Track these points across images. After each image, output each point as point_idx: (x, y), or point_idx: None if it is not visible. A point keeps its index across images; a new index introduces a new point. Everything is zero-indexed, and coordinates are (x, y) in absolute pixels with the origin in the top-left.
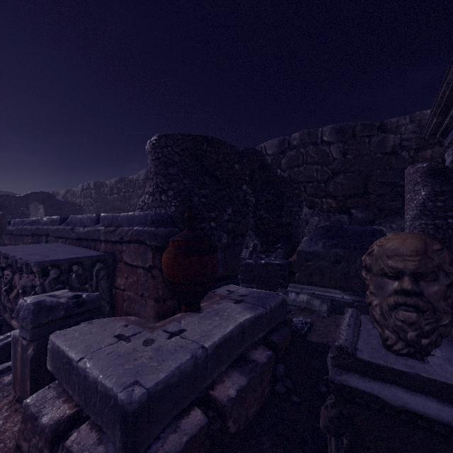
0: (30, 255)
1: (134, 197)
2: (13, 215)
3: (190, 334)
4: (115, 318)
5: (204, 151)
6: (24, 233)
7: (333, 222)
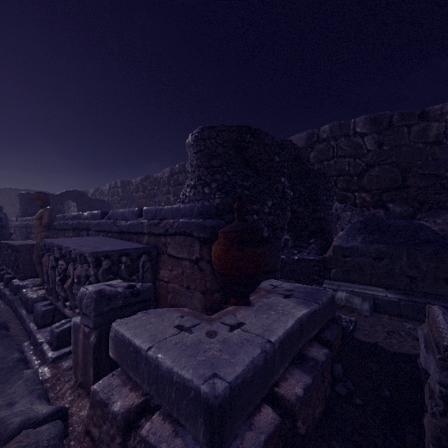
0: (82, 247)
1: (159, 195)
2: None
3: (250, 327)
4: (168, 309)
5: (246, 143)
6: (66, 228)
7: (367, 217)
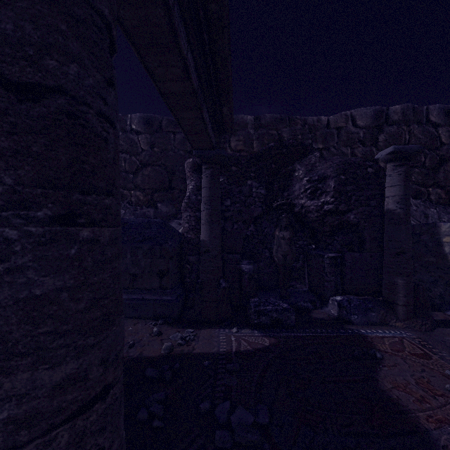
0: None
1: None
2: None
3: None
4: None
5: None
6: None
7: (138, 216)
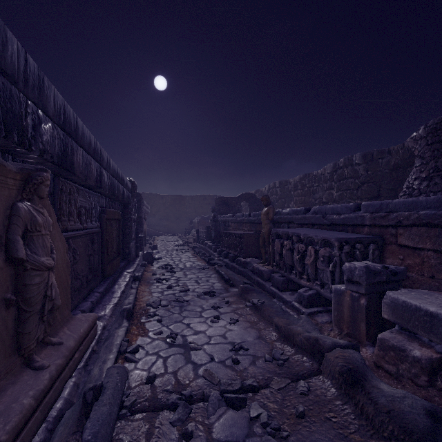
0: (317, 234)
1: (319, 191)
2: (233, 211)
3: None
4: (431, 291)
5: None
6: None
7: None
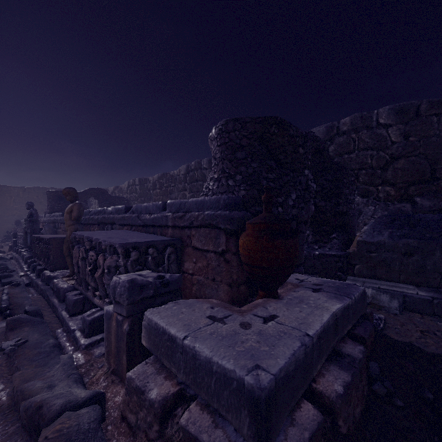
0: (110, 238)
1: (175, 191)
2: None
3: (285, 320)
4: (198, 300)
5: (270, 134)
6: (91, 222)
7: (392, 212)
